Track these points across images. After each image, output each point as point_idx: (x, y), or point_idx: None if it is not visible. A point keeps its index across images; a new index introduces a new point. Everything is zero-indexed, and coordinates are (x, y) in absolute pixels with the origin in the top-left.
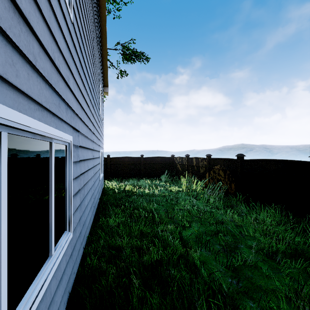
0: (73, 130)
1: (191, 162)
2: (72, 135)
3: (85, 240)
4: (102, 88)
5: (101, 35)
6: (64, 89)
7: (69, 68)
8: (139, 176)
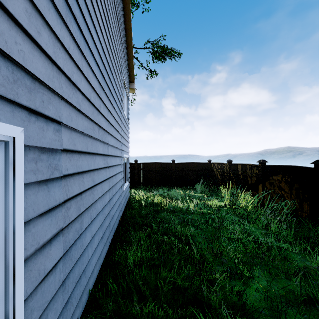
0: (31, 115)
1: (234, 169)
2: (23, 126)
3: (86, 299)
4: (128, 84)
5: (125, 17)
6: None
7: None
8: (170, 184)
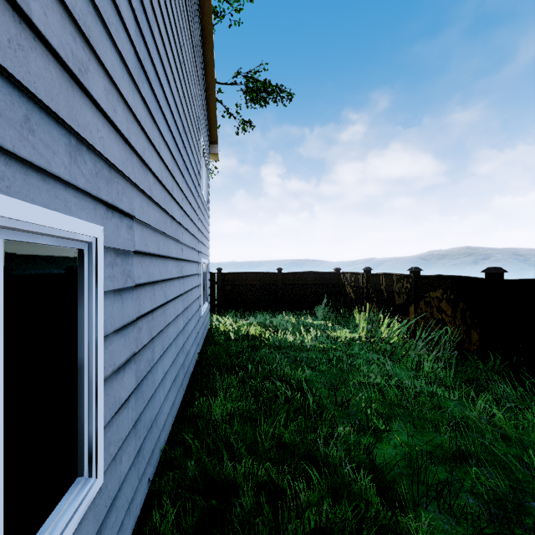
0: (108, 211)
1: (375, 282)
2: (102, 224)
3: (157, 458)
4: (207, 146)
5: (204, 43)
6: (61, 89)
7: (87, 42)
8: (275, 307)
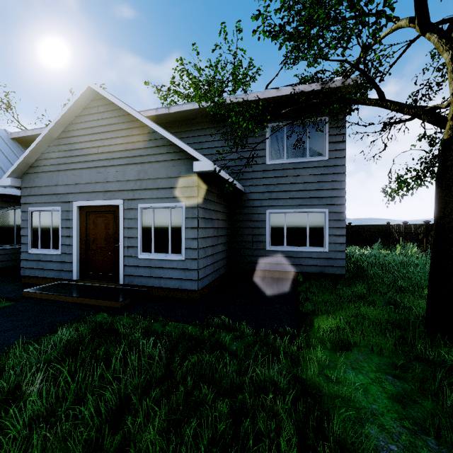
0: None
1: (409, 229)
2: None
3: None
4: None
5: None
6: None
7: None
8: (347, 243)
